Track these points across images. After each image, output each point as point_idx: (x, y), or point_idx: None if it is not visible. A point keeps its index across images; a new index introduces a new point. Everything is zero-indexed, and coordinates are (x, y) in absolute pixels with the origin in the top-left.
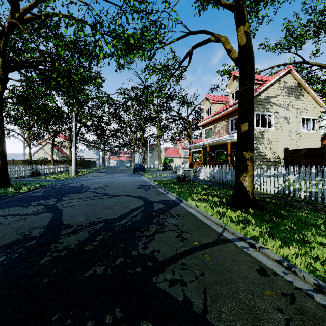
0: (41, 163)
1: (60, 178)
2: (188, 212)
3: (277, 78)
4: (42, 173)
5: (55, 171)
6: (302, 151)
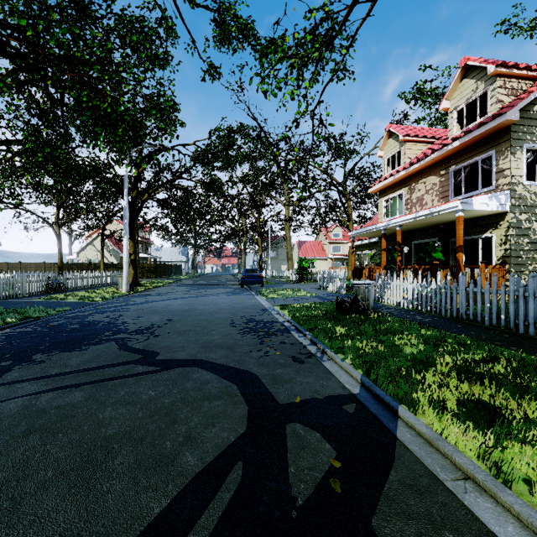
0: (89, 268)
1: (94, 297)
2: None
3: None
4: (70, 288)
5: (101, 283)
6: None
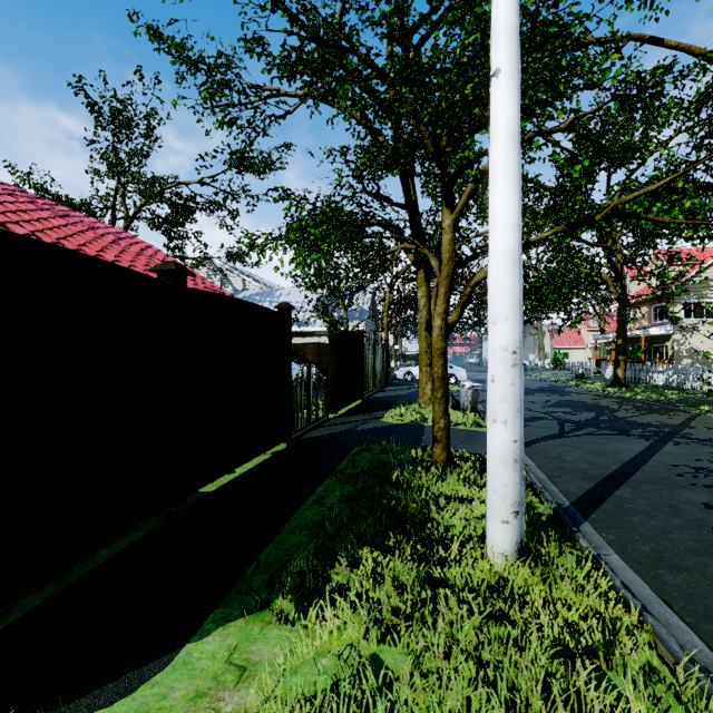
0: None
1: None
2: (581, 388)
3: None
4: None
5: None
6: None
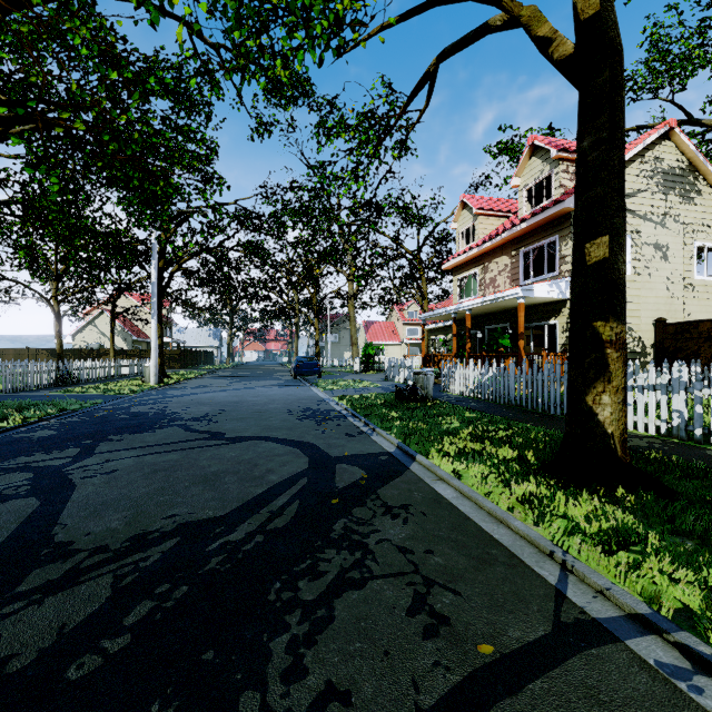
0: (90, 356)
1: (120, 390)
2: (436, 495)
3: (640, 149)
4: (81, 380)
5: (116, 374)
6: (702, 325)
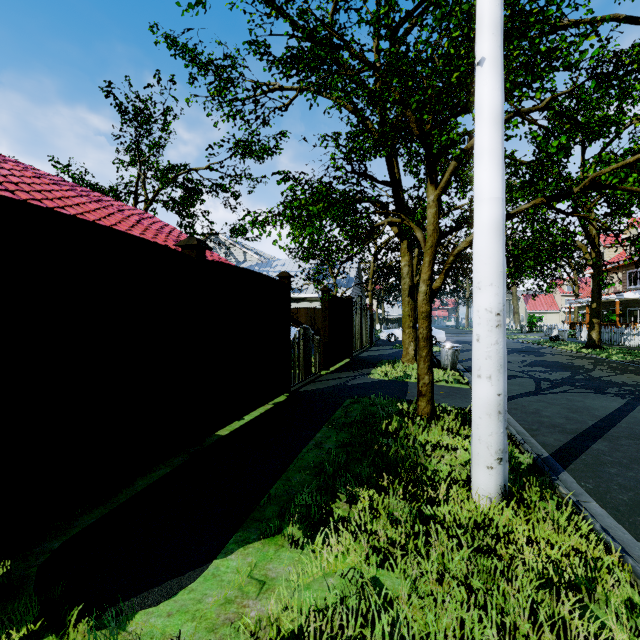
0: None
1: None
2: (556, 349)
3: None
4: None
5: None
6: None
